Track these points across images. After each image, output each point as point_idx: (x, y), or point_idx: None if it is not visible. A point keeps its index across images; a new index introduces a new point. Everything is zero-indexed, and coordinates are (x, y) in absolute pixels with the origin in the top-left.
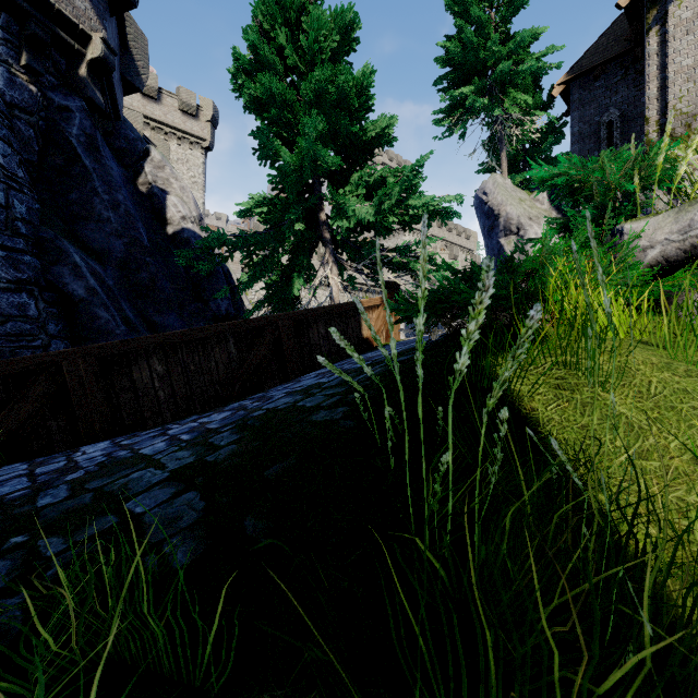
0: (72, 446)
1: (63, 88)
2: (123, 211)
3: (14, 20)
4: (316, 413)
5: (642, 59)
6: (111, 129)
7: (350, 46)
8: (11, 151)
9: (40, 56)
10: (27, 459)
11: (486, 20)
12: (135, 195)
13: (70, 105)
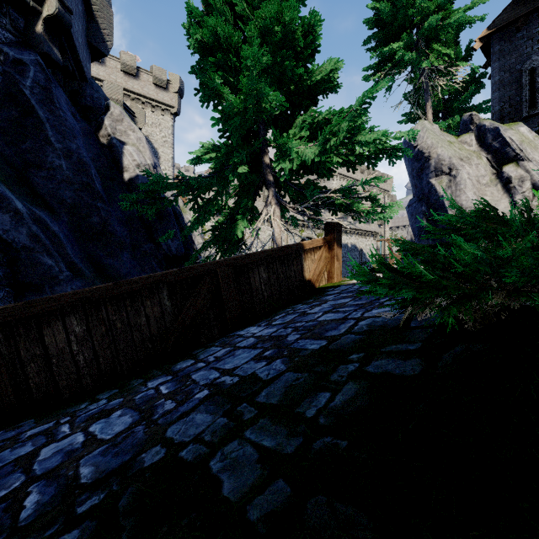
0: None
1: (20, 44)
2: (76, 158)
3: None
4: None
5: None
6: (77, 88)
7: None
8: None
9: None
10: None
11: None
12: (96, 146)
13: (24, 58)
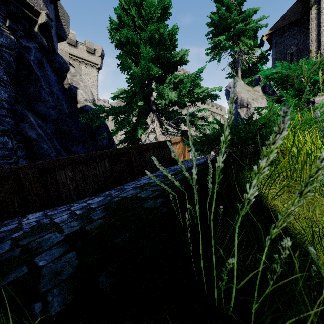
0: (25, 213)
1: (27, 37)
2: (56, 96)
3: (3, 4)
4: (146, 202)
5: (307, 22)
6: (51, 58)
7: (165, 15)
8: (0, 67)
9: (16, 21)
10: (1, 221)
11: (231, 4)
12: (62, 89)
13: (30, 45)
